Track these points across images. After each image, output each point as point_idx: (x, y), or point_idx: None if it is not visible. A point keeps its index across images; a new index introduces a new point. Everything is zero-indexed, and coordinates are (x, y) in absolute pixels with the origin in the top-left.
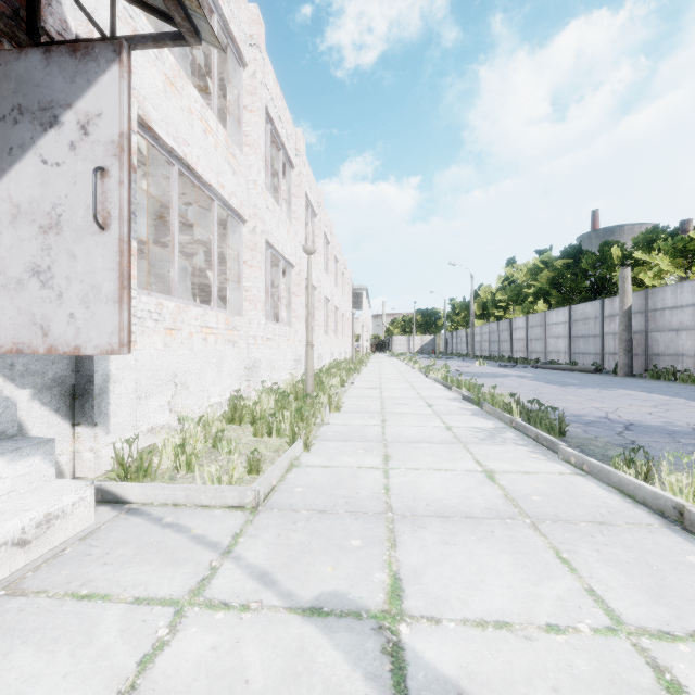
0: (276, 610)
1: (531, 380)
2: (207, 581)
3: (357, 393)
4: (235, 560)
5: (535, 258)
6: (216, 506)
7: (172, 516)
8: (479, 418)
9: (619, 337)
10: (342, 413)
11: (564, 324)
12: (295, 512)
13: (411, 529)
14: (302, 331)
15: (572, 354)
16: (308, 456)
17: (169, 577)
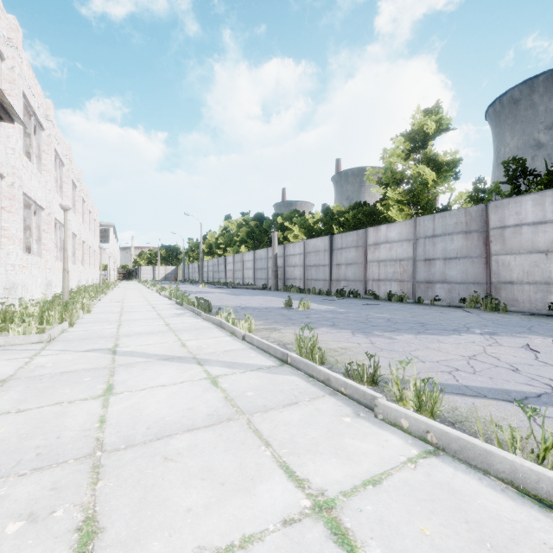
0: (72, 353)
1: (225, 294)
2: (38, 354)
3: (104, 305)
4: (48, 350)
5: (241, 218)
6: (25, 344)
7: (0, 348)
8: (178, 310)
9: (272, 269)
10: (92, 314)
11: (252, 261)
12: (72, 340)
13: (126, 337)
14: (52, 261)
15: (255, 279)
16: (73, 329)
17: (19, 355)
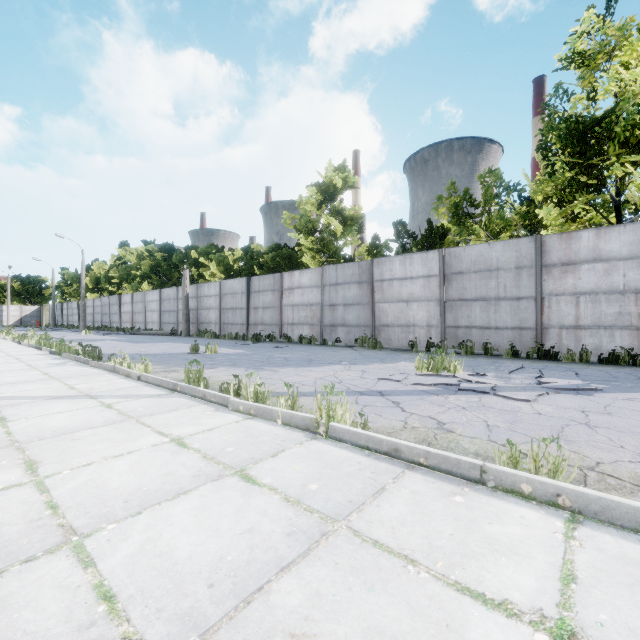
0: None
1: (119, 341)
2: None
3: None
4: None
5: (143, 247)
6: None
7: None
8: (56, 360)
9: (183, 312)
10: None
11: (157, 302)
12: None
13: None
14: None
15: (162, 324)
16: None
17: None
